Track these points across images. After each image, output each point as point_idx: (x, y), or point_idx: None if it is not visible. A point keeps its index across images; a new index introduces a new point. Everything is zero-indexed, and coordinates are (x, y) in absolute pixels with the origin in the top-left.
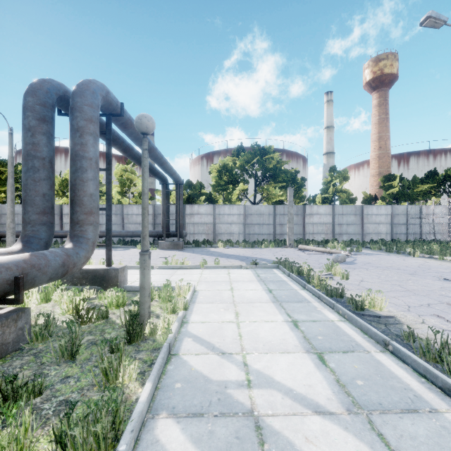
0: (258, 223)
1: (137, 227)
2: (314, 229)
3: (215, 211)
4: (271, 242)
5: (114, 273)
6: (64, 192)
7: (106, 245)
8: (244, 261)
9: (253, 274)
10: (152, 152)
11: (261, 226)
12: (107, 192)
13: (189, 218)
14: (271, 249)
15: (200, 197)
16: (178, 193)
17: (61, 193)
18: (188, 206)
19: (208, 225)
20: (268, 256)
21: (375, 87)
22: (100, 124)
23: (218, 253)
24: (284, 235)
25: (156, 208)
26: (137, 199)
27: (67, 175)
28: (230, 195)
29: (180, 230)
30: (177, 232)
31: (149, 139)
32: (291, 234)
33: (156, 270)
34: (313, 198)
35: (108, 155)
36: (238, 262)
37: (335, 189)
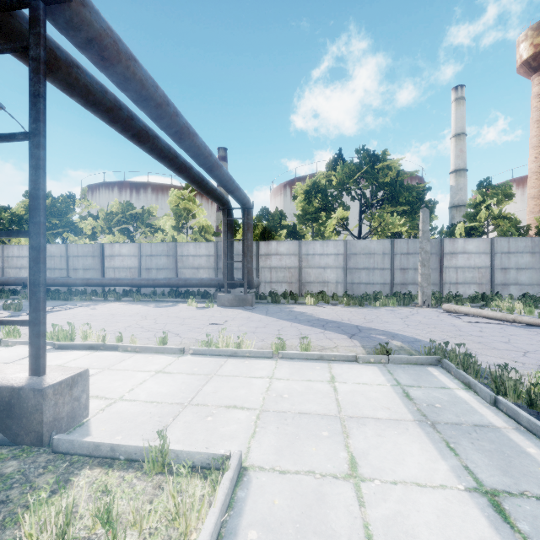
0: (367, 266)
1: (195, 273)
2: (458, 276)
3: (301, 249)
4: (390, 296)
5: (33, 399)
6: (110, 228)
7: (30, 323)
8: (357, 339)
9: (391, 387)
10: (187, 139)
11: (370, 272)
12: (32, 190)
13: (265, 261)
14: (394, 310)
15: (280, 231)
16: (246, 222)
17: (107, 230)
18: (263, 243)
19: (292, 270)
20: (397, 325)
21: (537, 68)
22: (60, 60)
23: (307, 316)
24: (407, 285)
25: (220, 247)
26: (196, 236)
27: (114, 207)
28: (322, 227)
29: (248, 277)
30: (243, 281)
31: (174, 109)
32: (426, 285)
33: (187, 358)
34: (450, 229)
35: (33, 98)
36: (345, 341)
37: (488, 215)
